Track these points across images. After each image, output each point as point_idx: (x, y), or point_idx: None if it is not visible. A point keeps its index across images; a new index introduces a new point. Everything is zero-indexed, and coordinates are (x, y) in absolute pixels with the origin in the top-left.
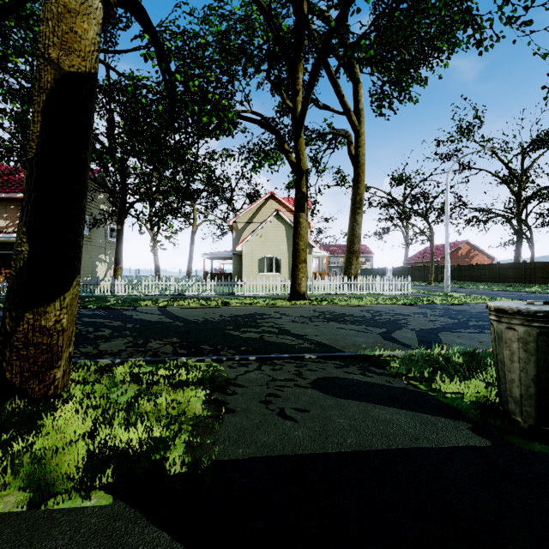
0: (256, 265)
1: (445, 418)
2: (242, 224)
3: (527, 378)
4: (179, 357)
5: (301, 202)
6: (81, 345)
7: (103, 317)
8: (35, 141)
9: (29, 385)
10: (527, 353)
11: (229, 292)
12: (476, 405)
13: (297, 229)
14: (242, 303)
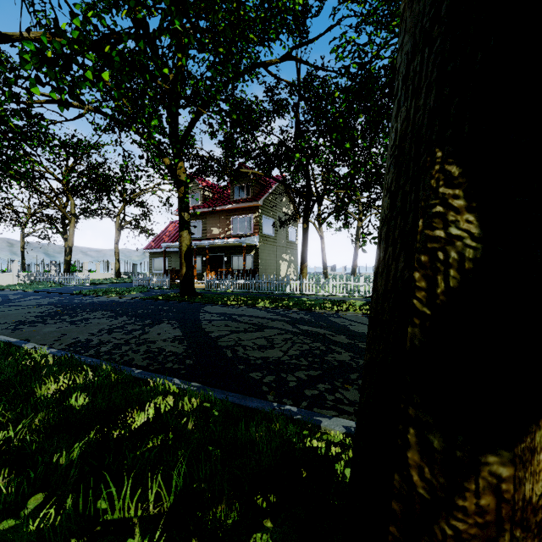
0: None
1: None
2: None
3: None
4: None
5: None
6: (335, 380)
7: (316, 325)
8: None
9: None
10: None
11: None
12: None
13: None
14: None
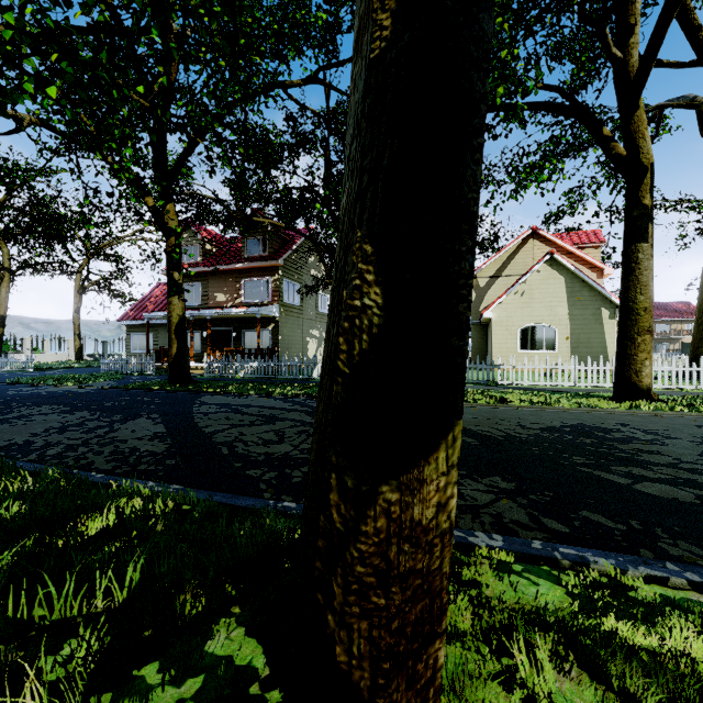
0: (515, 339)
1: None
2: (485, 279)
3: None
4: (568, 546)
5: (640, 225)
6: None
7: None
8: (388, 5)
9: (389, 695)
10: None
11: (488, 381)
12: None
13: (631, 273)
14: (530, 401)
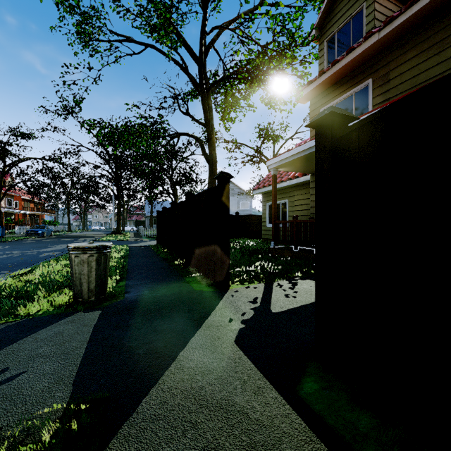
0: None
1: (69, 316)
2: None
3: (98, 277)
4: None
5: None
6: None
7: None
8: None
9: None
10: (99, 265)
11: None
12: (60, 308)
13: None
14: None
